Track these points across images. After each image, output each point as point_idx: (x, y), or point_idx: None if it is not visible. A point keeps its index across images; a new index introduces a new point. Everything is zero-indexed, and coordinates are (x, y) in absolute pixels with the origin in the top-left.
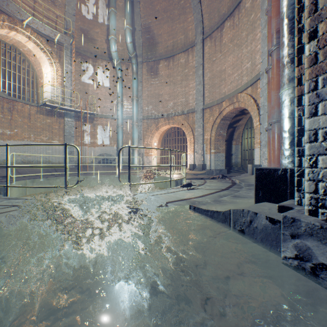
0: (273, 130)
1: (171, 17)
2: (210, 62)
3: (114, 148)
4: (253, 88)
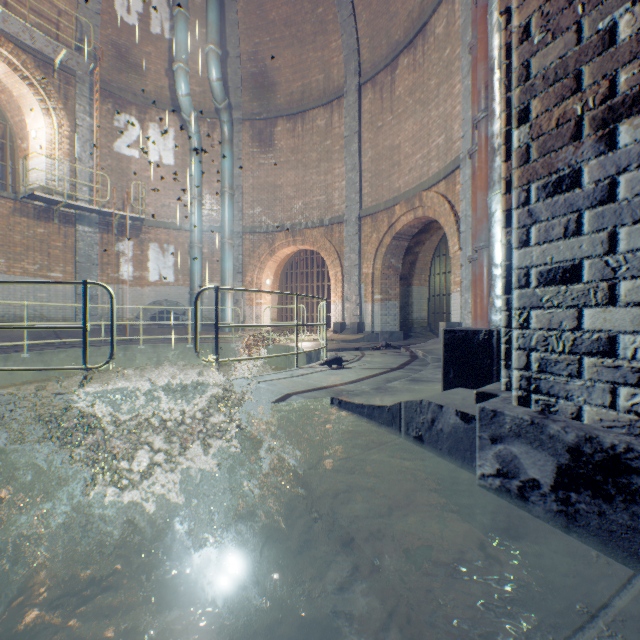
0: (480, 260)
1: (299, 36)
2: (372, 129)
3: (185, 290)
4: (448, 183)
